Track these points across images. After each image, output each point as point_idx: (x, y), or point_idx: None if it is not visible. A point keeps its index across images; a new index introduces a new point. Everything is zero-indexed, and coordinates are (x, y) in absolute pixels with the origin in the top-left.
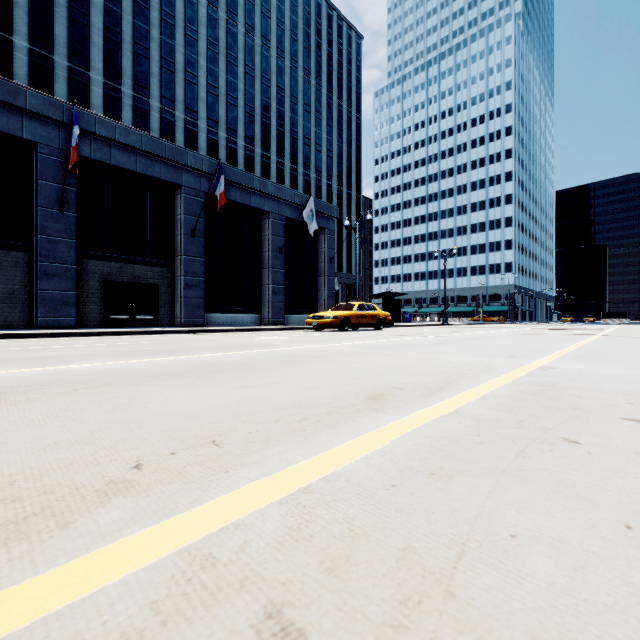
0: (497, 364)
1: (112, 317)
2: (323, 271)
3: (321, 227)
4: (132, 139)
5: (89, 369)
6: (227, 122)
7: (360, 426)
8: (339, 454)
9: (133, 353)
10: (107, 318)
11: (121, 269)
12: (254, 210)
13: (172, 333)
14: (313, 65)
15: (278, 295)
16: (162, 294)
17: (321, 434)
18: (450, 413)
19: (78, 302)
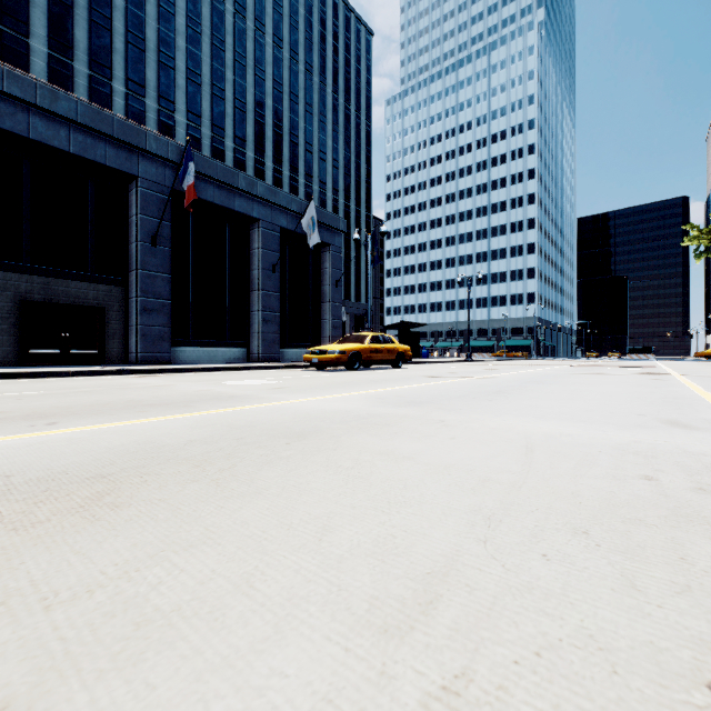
0: None
1: (33, 351)
2: (327, 296)
3: (325, 242)
4: (62, 106)
5: None
6: (212, 117)
7: None
8: None
9: None
10: (25, 353)
11: (48, 285)
12: (239, 216)
13: (109, 374)
14: (316, 59)
15: (270, 324)
16: (110, 321)
17: None
18: None
19: None
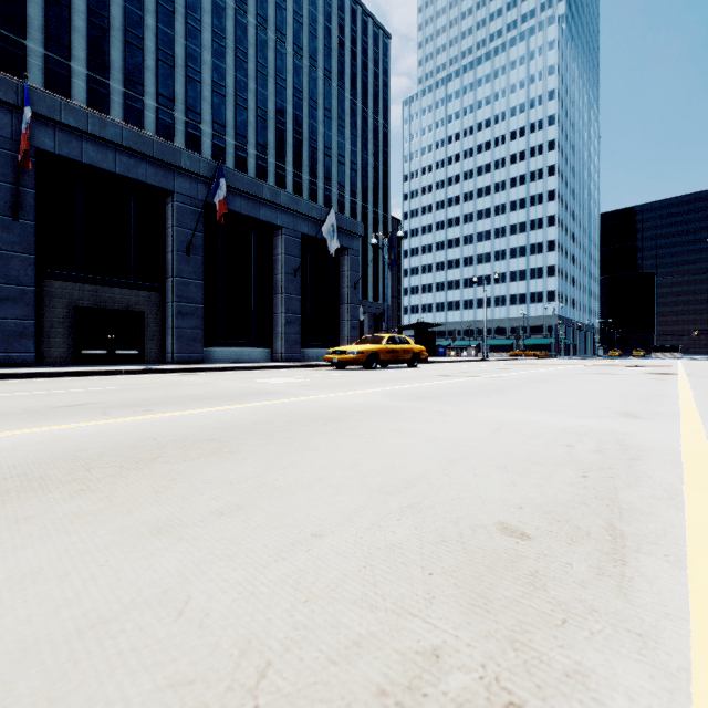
0: (631, 435)
1: (85, 352)
2: (346, 298)
3: (344, 246)
4: (109, 132)
5: None
6: (236, 127)
7: None
8: None
9: (53, 411)
10: (78, 353)
11: (97, 293)
12: (264, 224)
13: (154, 373)
14: (335, 65)
15: (293, 326)
16: (150, 324)
17: None
18: None
19: (40, 333)
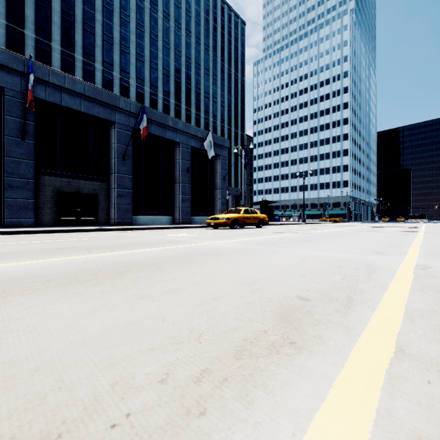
0: (375, 262)
1: (63, 218)
2: (218, 185)
3: (217, 154)
4: (77, 87)
5: (1, 270)
6: (150, 80)
7: (289, 396)
8: None
9: (60, 250)
10: (59, 219)
11: (70, 183)
12: (169, 141)
13: (106, 231)
14: (211, 42)
15: (186, 202)
16: (101, 201)
17: (232, 430)
18: (396, 353)
19: (37, 207)
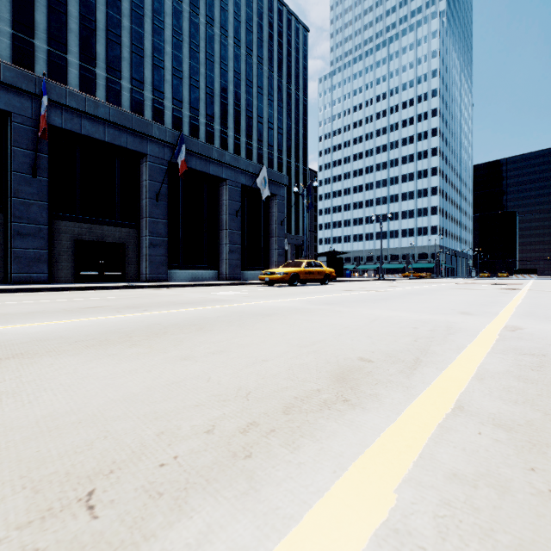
0: (457, 323)
1: (82, 273)
2: (274, 232)
3: (273, 193)
4: (101, 111)
5: (20, 331)
6: (190, 102)
7: (336, 444)
8: (313, 546)
9: (84, 310)
10: (78, 274)
11: (91, 229)
12: (213, 177)
13: (135, 288)
14: (266, 53)
15: (234, 253)
16: (129, 252)
17: (276, 468)
18: (454, 409)
19: (50, 259)
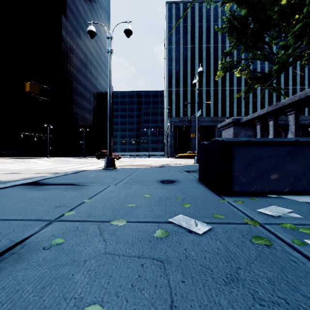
0: None
1: None
2: None
3: None
4: None
5: None
6: None
7: None
8: None
9: None
10: None
11: None
12: None
13: None
14: None
15: None
16: None
17: None
18: None
19: None
